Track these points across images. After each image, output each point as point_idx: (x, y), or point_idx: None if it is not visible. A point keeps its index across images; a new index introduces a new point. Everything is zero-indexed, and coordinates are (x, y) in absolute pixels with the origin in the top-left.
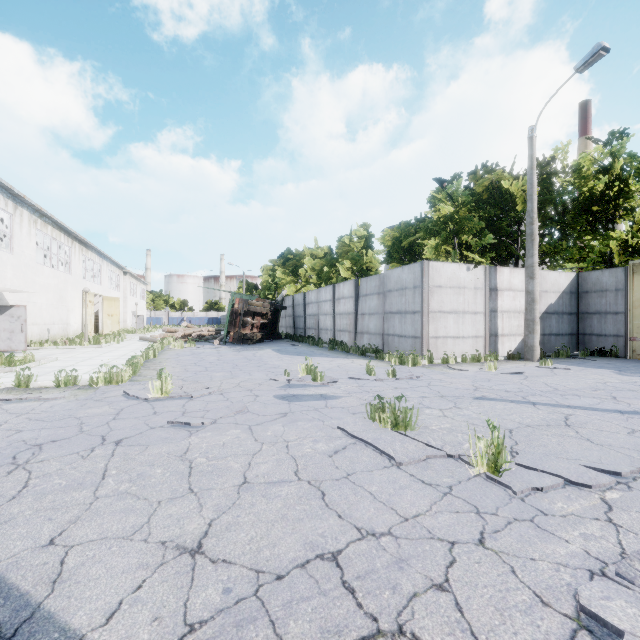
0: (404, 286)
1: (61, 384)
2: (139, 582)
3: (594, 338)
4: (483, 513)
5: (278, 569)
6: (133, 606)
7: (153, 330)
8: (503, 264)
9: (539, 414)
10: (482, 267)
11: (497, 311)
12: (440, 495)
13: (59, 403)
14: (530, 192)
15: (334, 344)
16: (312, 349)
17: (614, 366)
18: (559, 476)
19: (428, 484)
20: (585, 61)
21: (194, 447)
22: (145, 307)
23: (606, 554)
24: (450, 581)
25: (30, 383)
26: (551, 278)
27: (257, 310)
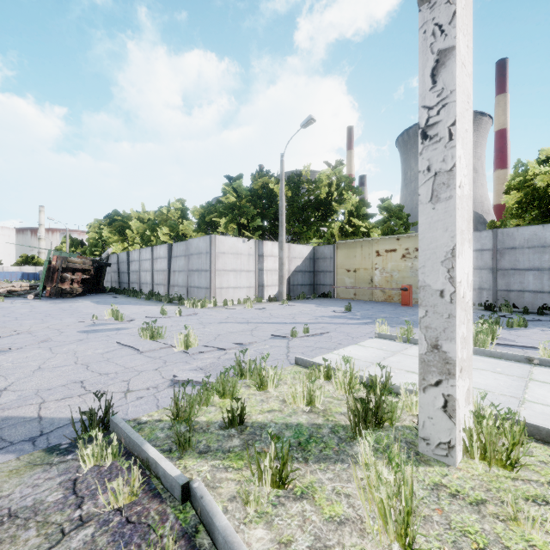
0: (200, 251)
1: None
2: None
3: (321, 287)
4: (167, 362)
5: (50, 388)
6: None
7: None
8: (277, 238)
9: (245, 327)
10: (253, 241)
11: (264, 270)
12: (153, 360)
13: None
14: (281, 195)
15: (150, 295)
16: (130, 300)
17: (321, 302)
18: (217, 347)
19: (151, 357)
20: (305, 123)
21: (2, 360)
22: None
23: (204, 365)
24: (131, 379)
25: None
26: (298, 249)
27: (77, 267)
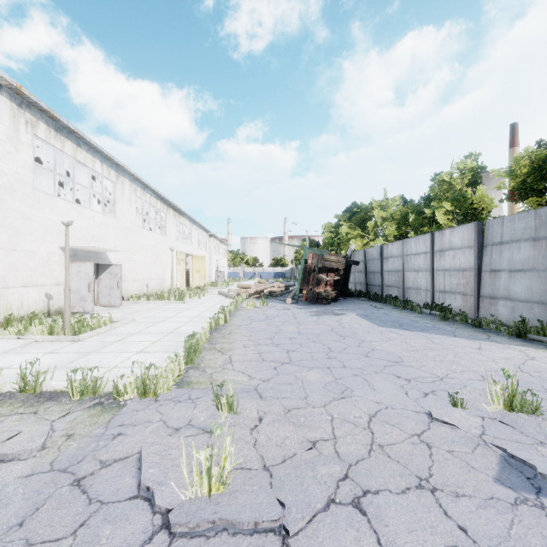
0: None
1: (76, 391)
2: None
3: None
4: None
5: None
6: None
7: (231, 284)
8: None
9: None
10: None
11: None
12: None
13: (3, 484)
14: None
15: (446, 312)
16: (410, 316)
17: None
18: None
19: None
20: None
21: None
22: (226, 264)
23: None
24: None
25: (42, 383)
26: None
27: (332, 266)
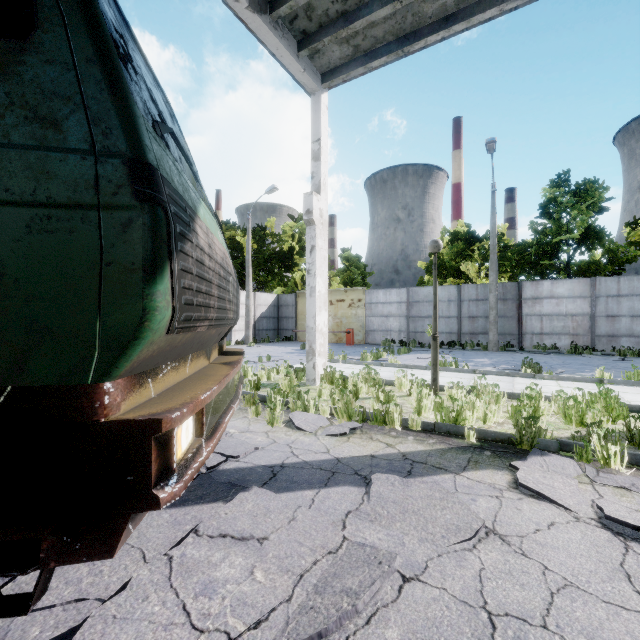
0: None
1: None
2: None
3: (285, 331)
4: None
5: None
6: None
7: None
8: (243, 285)
9: None
10: None
11: None
12: None
13: None
14: (248, 249)
15: None
16: None
17: (283, 344)
18: None
19: None
20: (269, 190)
21: None
22: None
23: None
24: None
25: None
26: (263, 297)
27: None
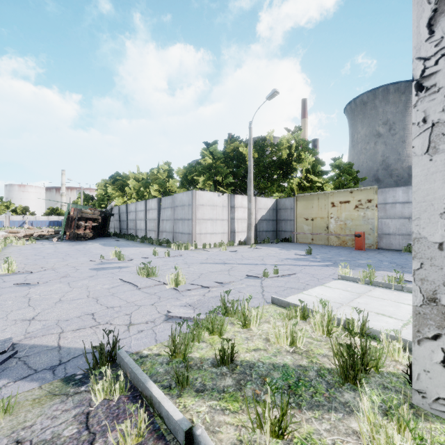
0: (184, 204)
1: None
2: (4, 328)
3: (283, 233)
4: (161, 298)
5: (68, 319)
6: (3, 333)
7: None
8: (245, 192)
9: (222, 267)
10: (227, 195)
11: (235, 219)
12: (149, 295)
13: None
14: (249, 156)
15: (144, 239)
16: (129, 243)
17: (283, 246)
18: (202, 286)
19: (147, 293)
20: (270, 95)
21: (32, 292)
22: None
23: (192, 302)
24: (133, 313)
25: None
26: (263, 201)
27: (89, 216)
